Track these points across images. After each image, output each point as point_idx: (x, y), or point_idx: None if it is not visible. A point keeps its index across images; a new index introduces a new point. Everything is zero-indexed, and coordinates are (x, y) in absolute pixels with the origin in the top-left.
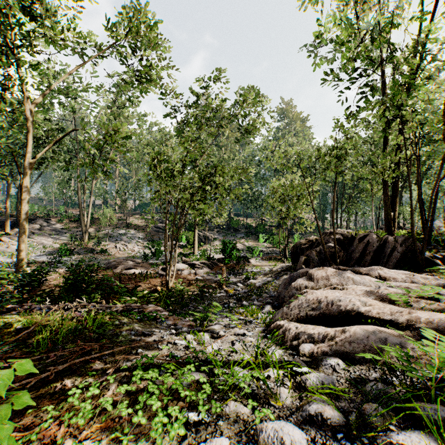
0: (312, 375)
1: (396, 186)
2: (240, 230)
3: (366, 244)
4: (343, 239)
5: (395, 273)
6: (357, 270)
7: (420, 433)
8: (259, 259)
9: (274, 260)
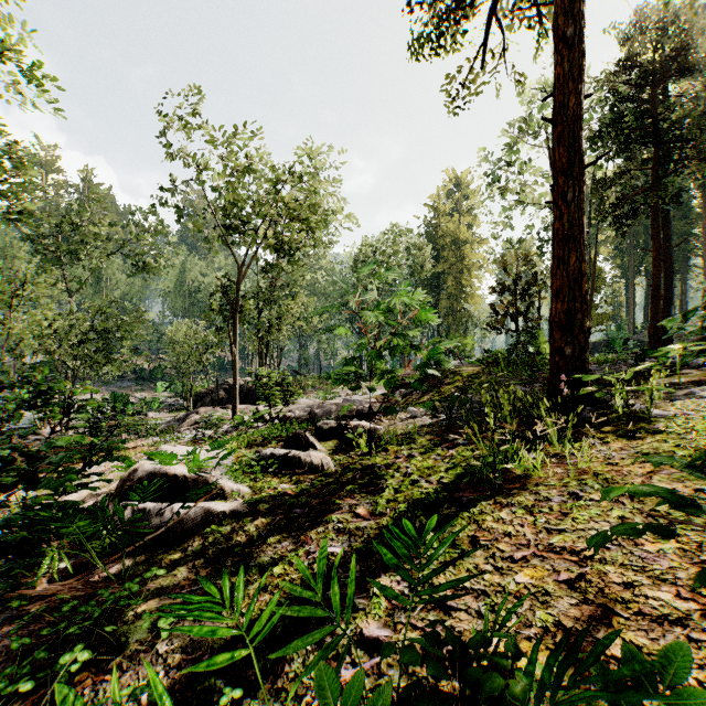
0: (186, 431)
1: (267, 350)
2: (126, 376)
3: (241, 391)
4: (229, 388)
5: (241, 406)
6: (224, 407)
7: (203, 430)
8: (159, 411)
9: (178, 411)
